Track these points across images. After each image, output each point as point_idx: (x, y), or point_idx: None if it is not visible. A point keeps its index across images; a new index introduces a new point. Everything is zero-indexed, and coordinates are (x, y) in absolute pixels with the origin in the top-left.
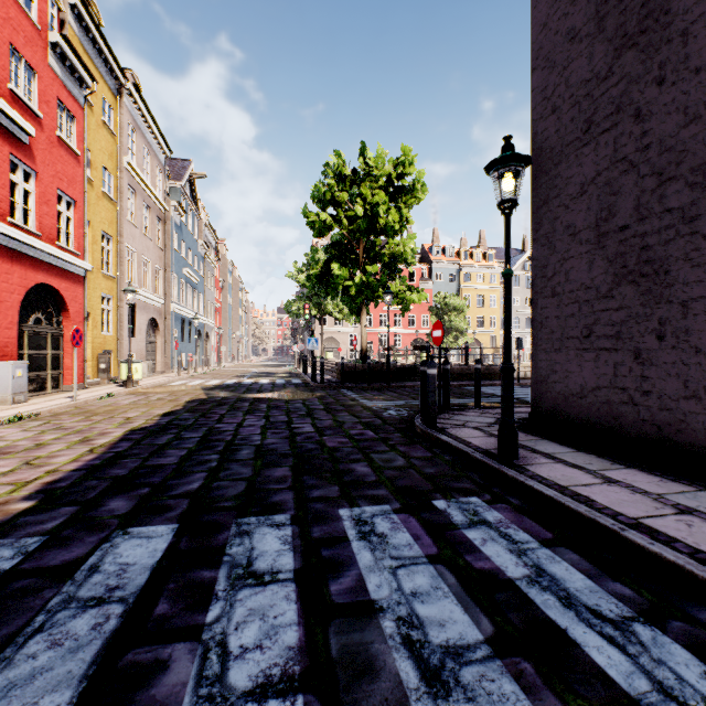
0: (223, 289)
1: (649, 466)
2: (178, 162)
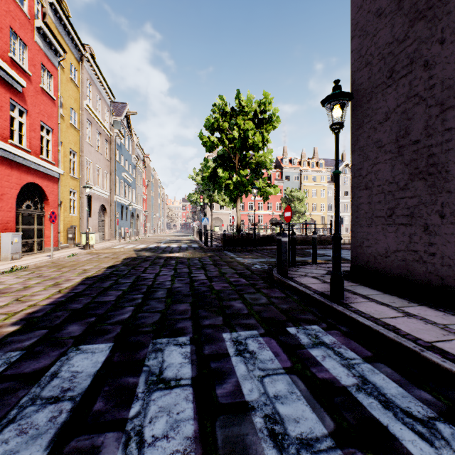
0: (148, 186)
1: (434, 304)
2: (119, 105)
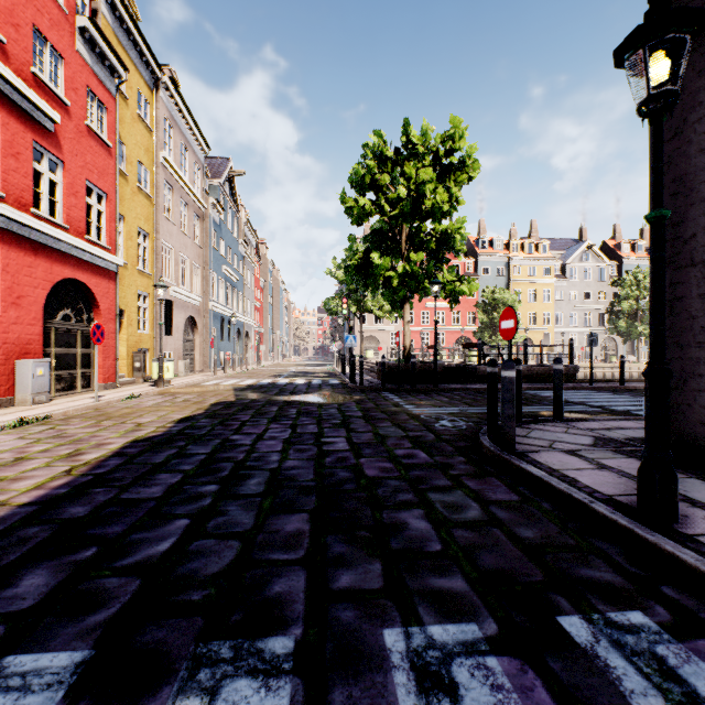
0: (264, 289)
1: None
2: (217, 161)
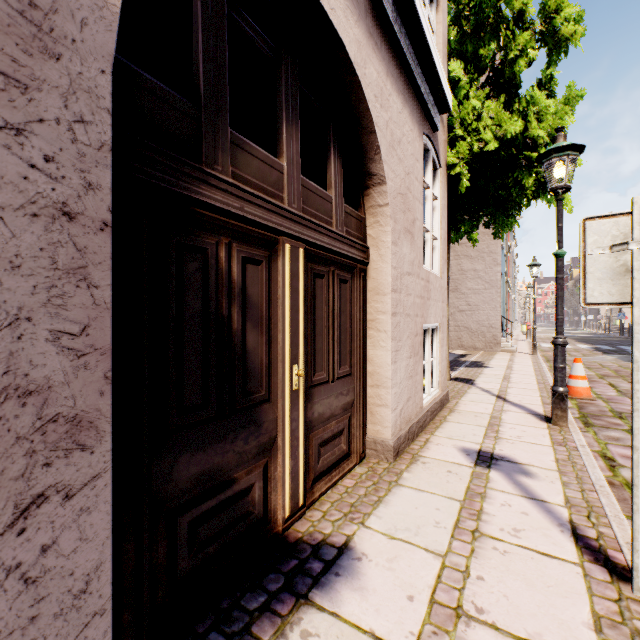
0: None
1: None
2: None
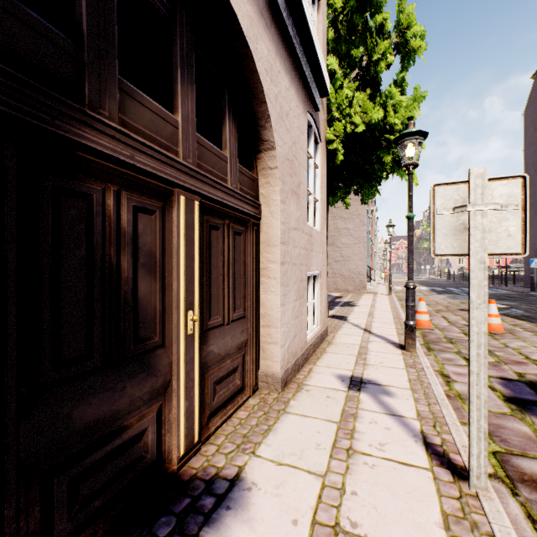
0: None
1: None
2: None
